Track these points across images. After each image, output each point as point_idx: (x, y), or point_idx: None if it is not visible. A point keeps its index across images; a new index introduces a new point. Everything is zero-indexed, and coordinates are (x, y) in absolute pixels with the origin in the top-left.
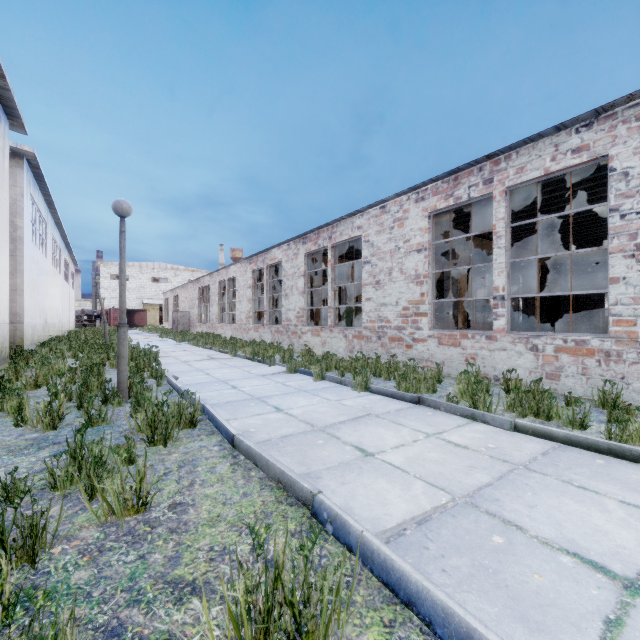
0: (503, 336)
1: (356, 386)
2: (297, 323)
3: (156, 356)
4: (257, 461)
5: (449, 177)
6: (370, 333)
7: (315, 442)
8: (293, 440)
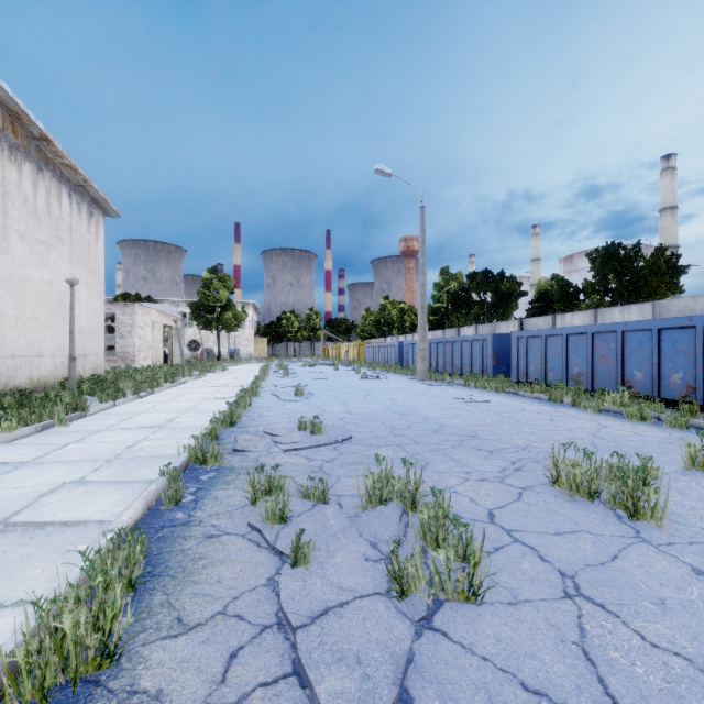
0: None
1: None
2: None
3: None
4: None
5: None
6: None
7: None
8: None
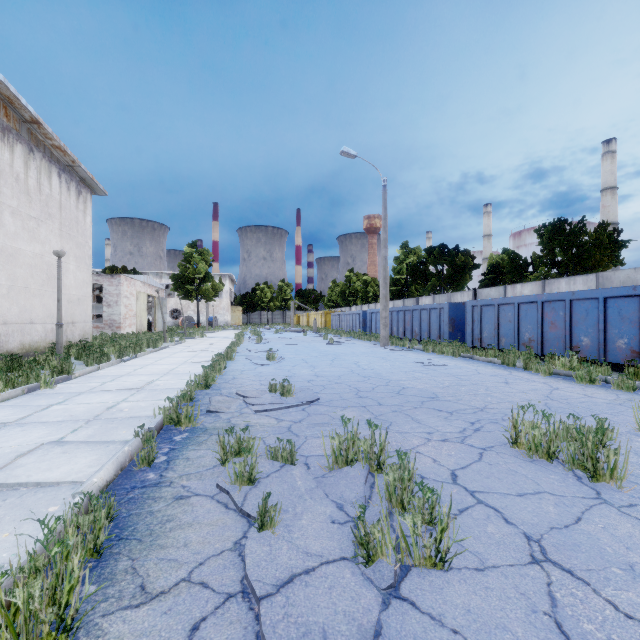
0: None
1: None
2: None
3: None
4: None
5: None
6: None
7: None
8: None
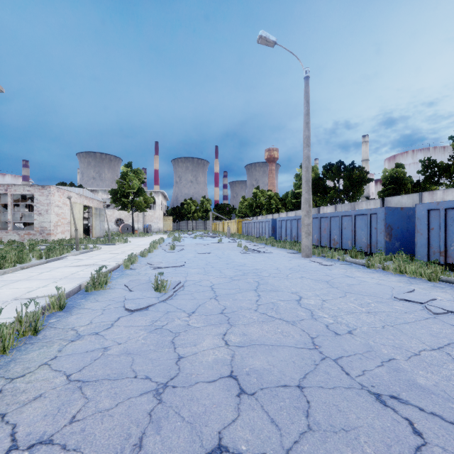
0: (11, 231)
1: None
2: None
3: None
4: None
5: None
6: None
7: None
8: None
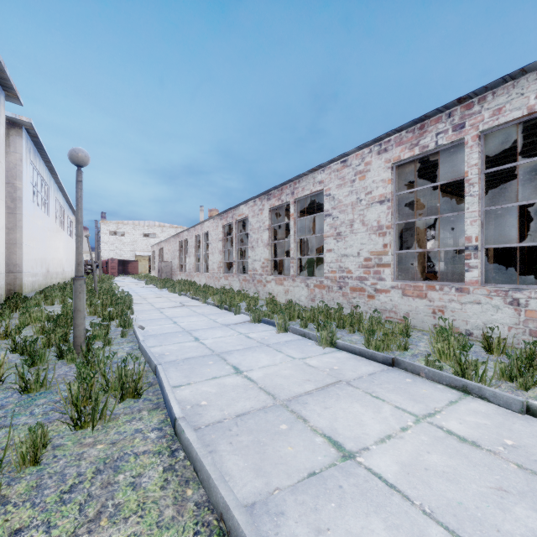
0: (476, 288)
1: (321, 341)
2: (262, 272)
3: (130, 304)
4: (197, 469)
5: (414, 126)
6: (331, 283)
7: (277, 427)
8: (250, 422)
